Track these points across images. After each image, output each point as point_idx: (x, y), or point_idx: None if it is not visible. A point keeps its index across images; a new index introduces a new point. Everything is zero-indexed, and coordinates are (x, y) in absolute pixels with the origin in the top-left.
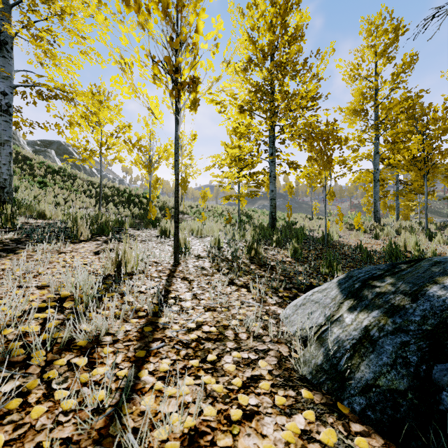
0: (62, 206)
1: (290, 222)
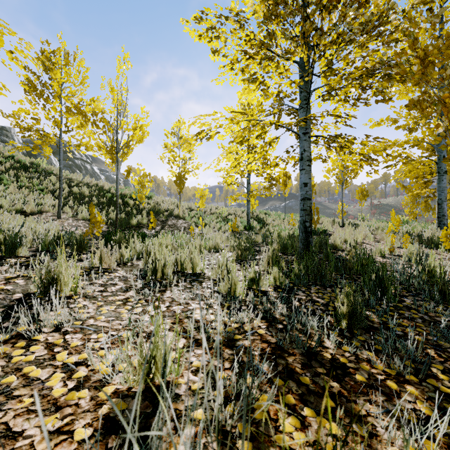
0: (7, 209)
1: (315, 229)
